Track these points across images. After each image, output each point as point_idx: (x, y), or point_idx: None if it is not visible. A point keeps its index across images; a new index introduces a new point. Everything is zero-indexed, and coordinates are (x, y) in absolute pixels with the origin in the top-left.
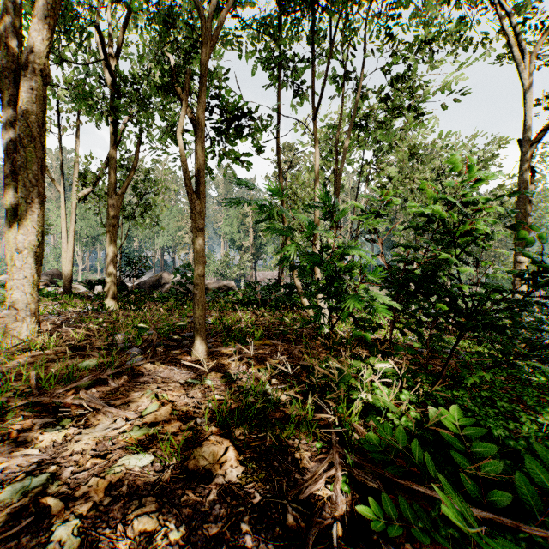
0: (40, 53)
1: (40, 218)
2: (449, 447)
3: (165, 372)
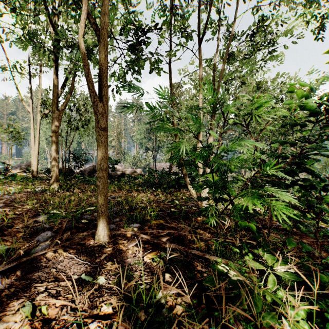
0: None
1: None
2: None
3: (63, 262)
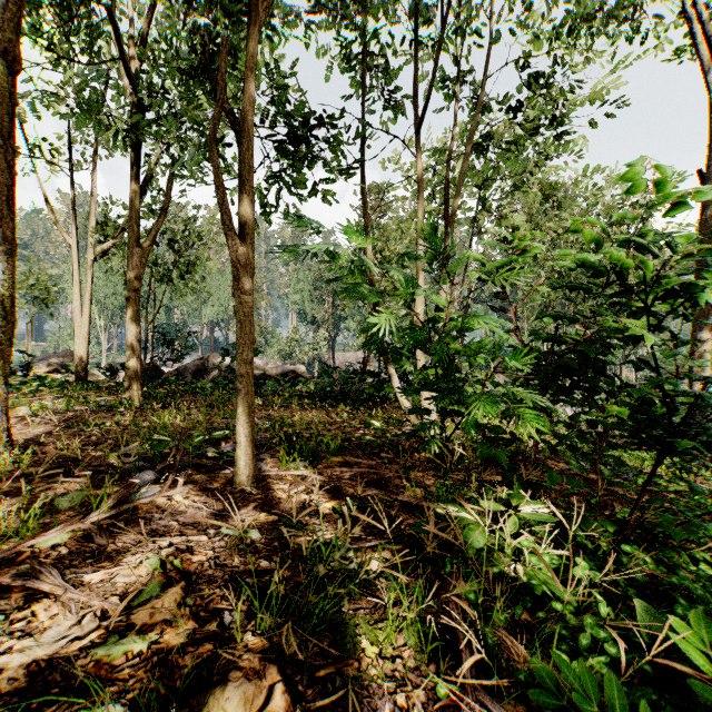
0: (4, 25)
1: (8, 275)
2: (690, 693)
3: (187, 514)
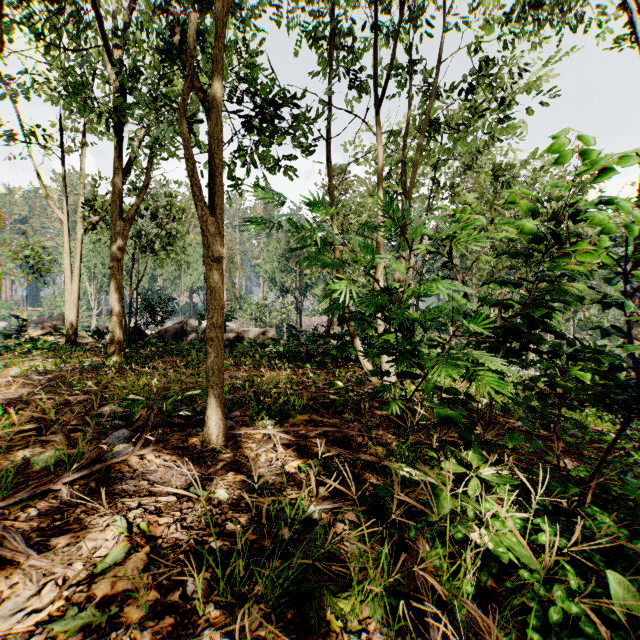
0: None
1: None
2: None
3: (158, 473)
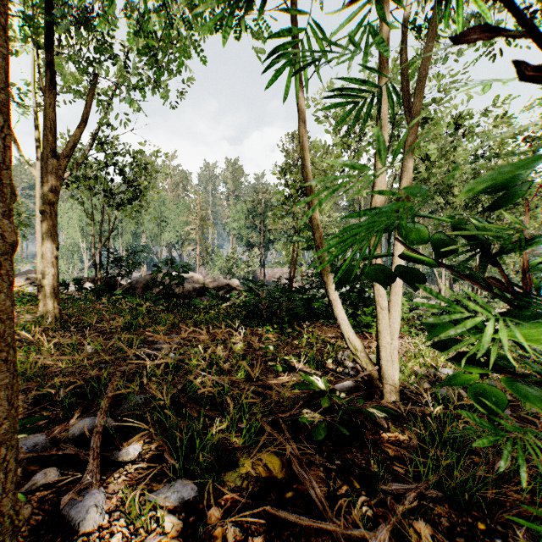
0: None
1: None
2: None
3: None
